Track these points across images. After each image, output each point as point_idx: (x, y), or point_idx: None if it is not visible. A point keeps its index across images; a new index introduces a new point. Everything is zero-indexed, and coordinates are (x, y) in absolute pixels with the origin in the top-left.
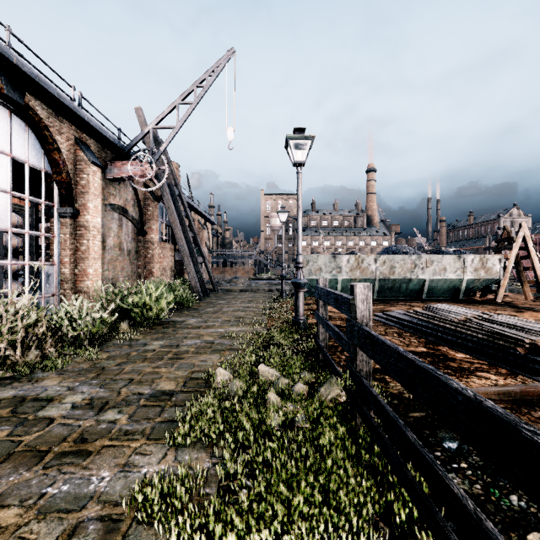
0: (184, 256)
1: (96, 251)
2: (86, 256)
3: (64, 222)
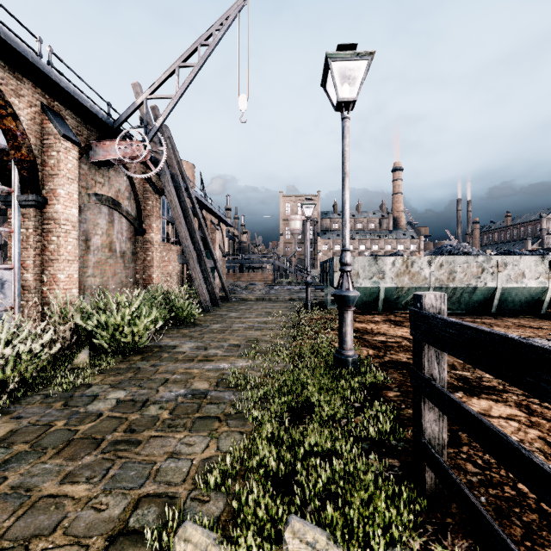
0: (189, 259)
1: (70, 251)
2: (55, 258)
3: (26, 213)
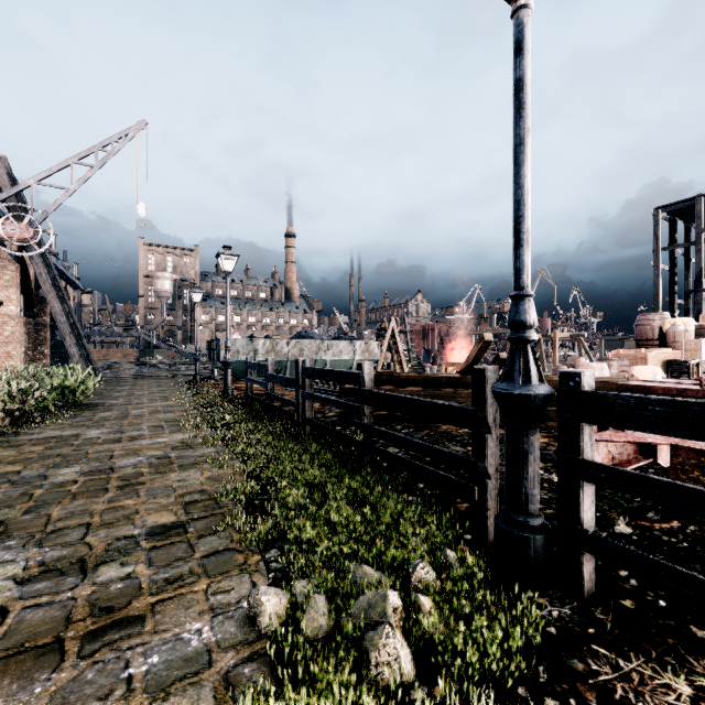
0: (65, 336)
1: None
2: None
3: None
